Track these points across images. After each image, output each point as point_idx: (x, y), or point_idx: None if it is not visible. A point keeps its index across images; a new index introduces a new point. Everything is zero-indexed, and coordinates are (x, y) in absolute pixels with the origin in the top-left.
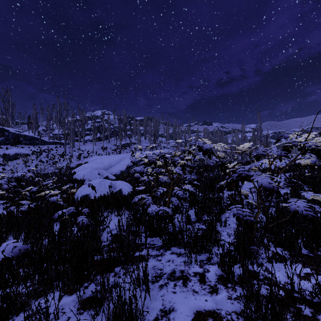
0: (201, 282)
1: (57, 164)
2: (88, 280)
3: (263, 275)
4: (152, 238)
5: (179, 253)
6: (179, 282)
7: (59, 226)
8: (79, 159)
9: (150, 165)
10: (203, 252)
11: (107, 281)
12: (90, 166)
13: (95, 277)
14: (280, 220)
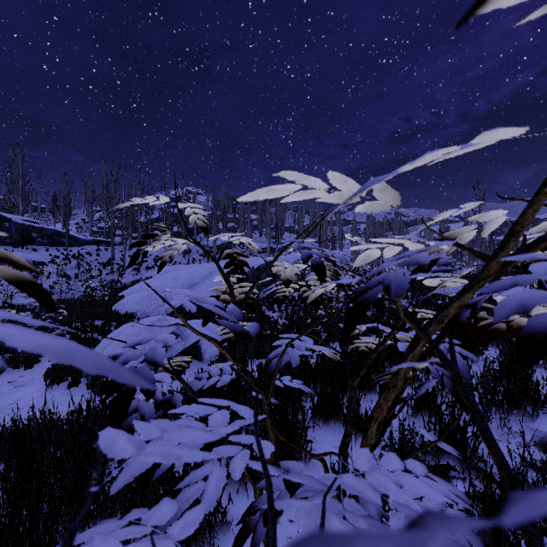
0: None
1: (95, 281)
2: None
3: None
4: None
5: None
6: None
7: None
8: (138, 272)
9: None
10: None
11: None
12: (151, 285)
13: None
14: None
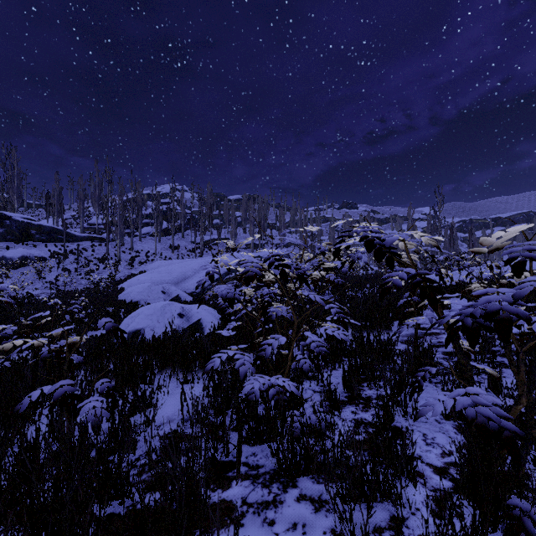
0: None
1: (93, 274)
2: None
3: None
4: (252, 448)
5: (319, 499)
6: None
7: (50, 416)
8: (132, 266)
9: (247, 284)
10: (378, 496)
11: None
12: (148, 278)
13: None
14: None
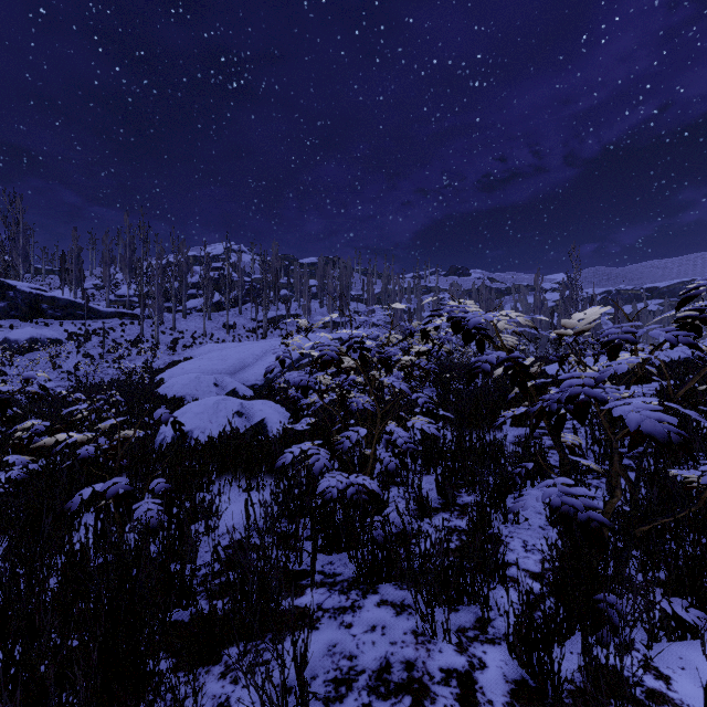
0: (464, 704)
1: (124, 362)
2: (139, 703)
3: (639, 682)
4: (329, 557)
5: (401, 604)
6: (403, 702)
7: (95, 523)
8: (174, 351)
9: (322, 369)
10: (465, 600)
11: (194, 704)
12: (196, 366)
13: (158, 694)
14: (671, 517)
